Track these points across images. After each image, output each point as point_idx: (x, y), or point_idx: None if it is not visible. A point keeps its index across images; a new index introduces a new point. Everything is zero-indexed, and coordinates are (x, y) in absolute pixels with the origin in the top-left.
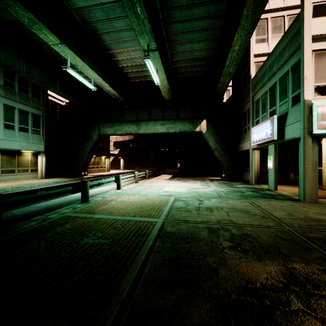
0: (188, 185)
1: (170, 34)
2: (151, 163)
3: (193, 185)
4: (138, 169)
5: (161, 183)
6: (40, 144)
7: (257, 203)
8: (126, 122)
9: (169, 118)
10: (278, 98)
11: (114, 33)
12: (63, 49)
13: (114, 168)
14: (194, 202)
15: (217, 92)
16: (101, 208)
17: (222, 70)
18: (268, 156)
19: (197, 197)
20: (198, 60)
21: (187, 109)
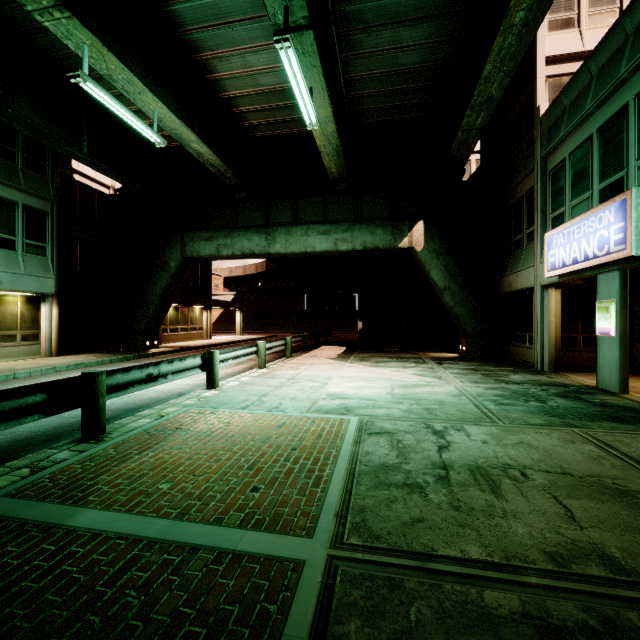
0: (388, 375)
1: (344, 0)
2: (301, 320)
3: (399, 374)
4: (273, 333)
5: (321, 368)
6: (45, 277)
7: (619, 445)
8: (241, 229)
9: (339, 220)
10: (636, 145)
11: (204, 1)
12: (69, 26)
13: (224, 332)
14: (423, 442)
15: (451, 155)
16: (124, 469)
17: (466, 101)
18: (599, 303)
19: (424, 417)
20: (408, 77)
21: (379, 198)
